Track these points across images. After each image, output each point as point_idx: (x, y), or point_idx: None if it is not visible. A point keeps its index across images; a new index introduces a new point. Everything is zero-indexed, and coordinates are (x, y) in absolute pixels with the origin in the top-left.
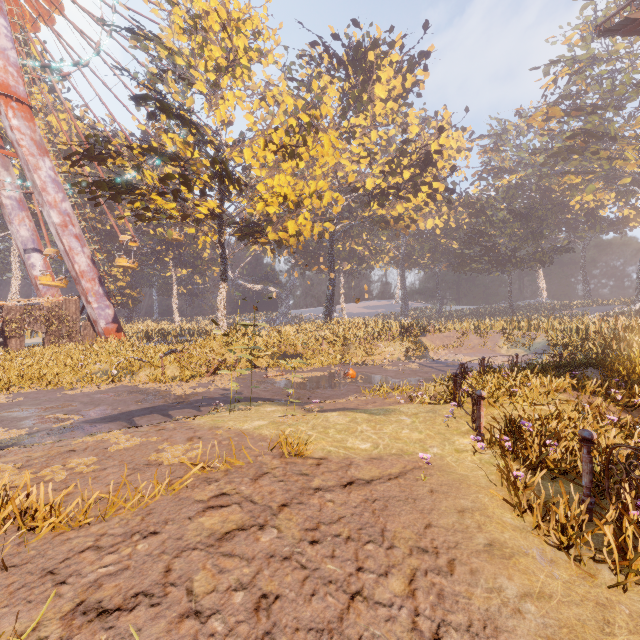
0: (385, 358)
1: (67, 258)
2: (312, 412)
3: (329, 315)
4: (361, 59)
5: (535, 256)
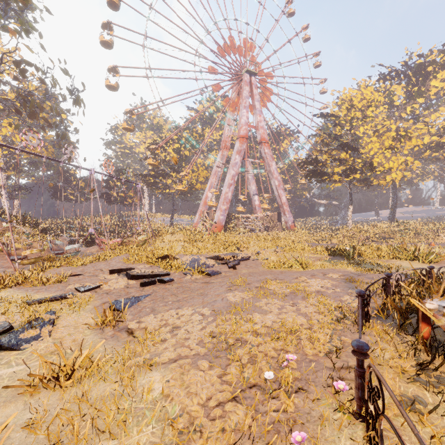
0: None
1: (278, 198)
2: None
3: (393, 219)
4: (421, 70)
5: None
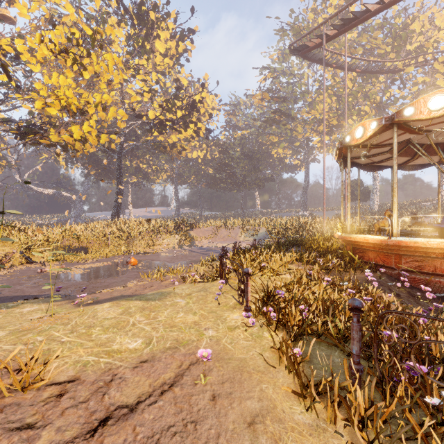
0: (163, 247)
1: None
2: (83, 305)
3: (117, 215)
4: (144, 15)
5: (256, 181)
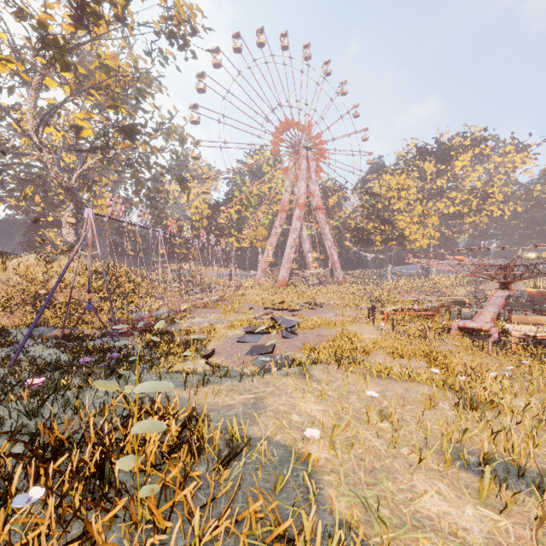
0: (459, 294)
1: (331, 256)
2: None
3: (427, 274)
4: (447, 153)
5: None
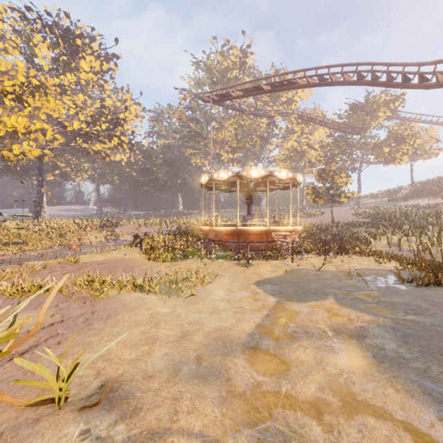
0: (92, 241)
1: None
2: None
3: (39, 215)
4: (70, 38)
5: (176, 186)
